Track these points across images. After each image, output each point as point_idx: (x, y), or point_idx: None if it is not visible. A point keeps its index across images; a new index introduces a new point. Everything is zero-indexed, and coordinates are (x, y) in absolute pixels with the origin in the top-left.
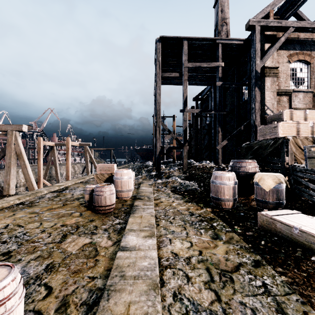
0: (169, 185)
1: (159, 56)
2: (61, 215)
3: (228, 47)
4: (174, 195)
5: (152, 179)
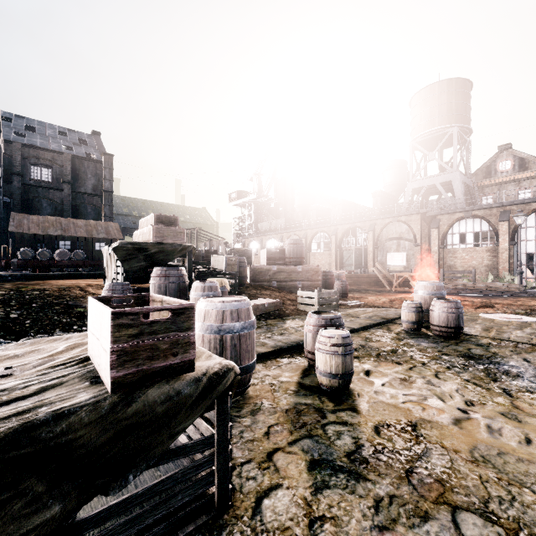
0: None
1: None
2: (407, 382)
3: None
4: None
5: None
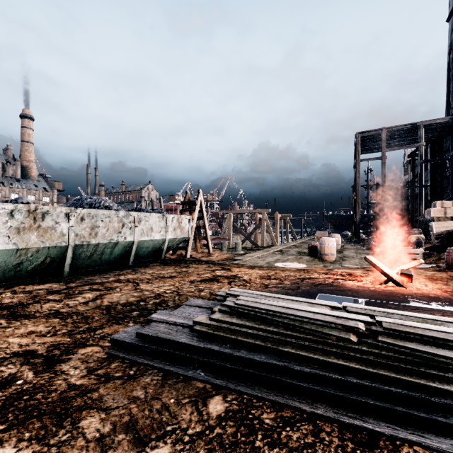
0: (365, 246)
1: (358, 147)
2: None
3: (433, 123)
4: (368, 250)
5: (352, 244)
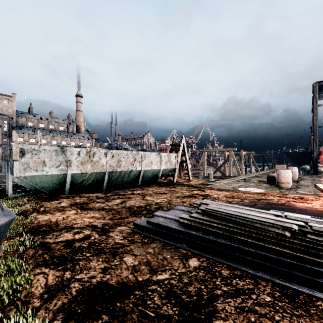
0: (322, 177)
1: (315, 94)
2: None
3: None
4: None
5: (309, 176)
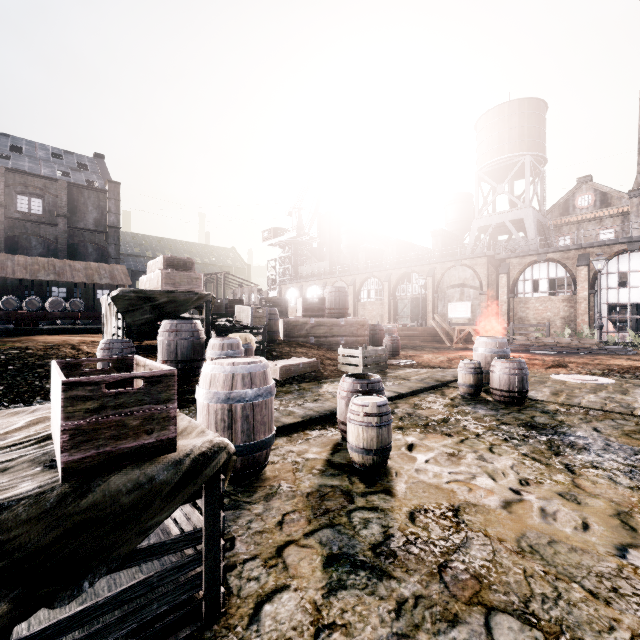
0: None
1: None
2: (456, 458)
3: None
4: None
5: None
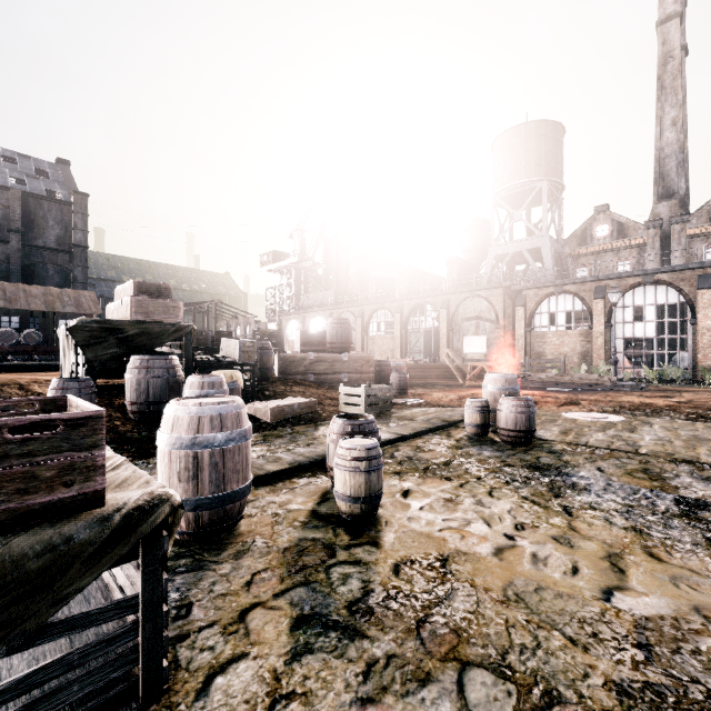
0: None
1: None
2: (452, 504)
3: None
4: None
5: None
